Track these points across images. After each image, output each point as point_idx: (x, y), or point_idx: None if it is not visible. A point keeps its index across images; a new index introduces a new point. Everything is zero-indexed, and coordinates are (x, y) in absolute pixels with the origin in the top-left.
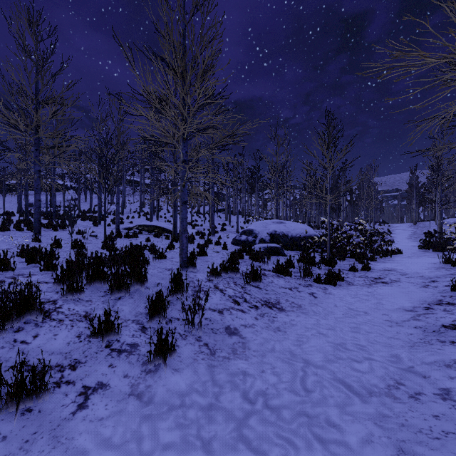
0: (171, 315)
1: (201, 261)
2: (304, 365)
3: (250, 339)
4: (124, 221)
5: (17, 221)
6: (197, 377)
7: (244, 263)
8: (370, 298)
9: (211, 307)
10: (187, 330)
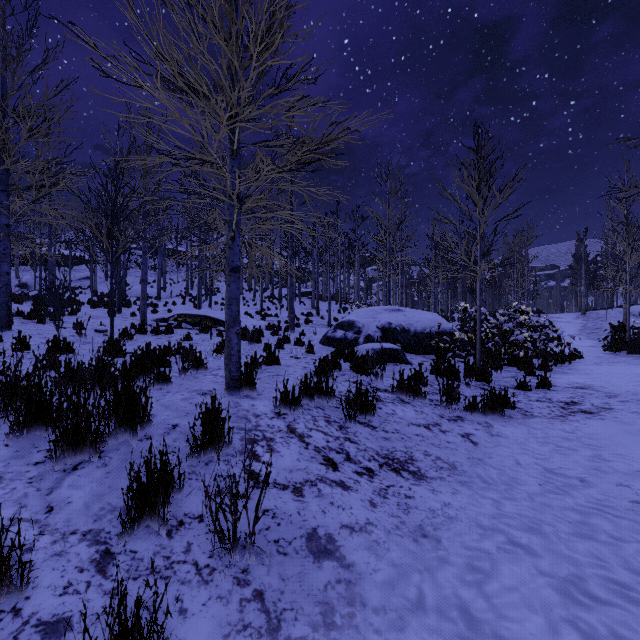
0: (185, 509)
1: (267, 374)
2: None
3: (364, 570)
4: (159, 309)
5: None
6: None
7: (341, 377)
8: (577, 446)
9: (279, 479)
10: (217, 553)
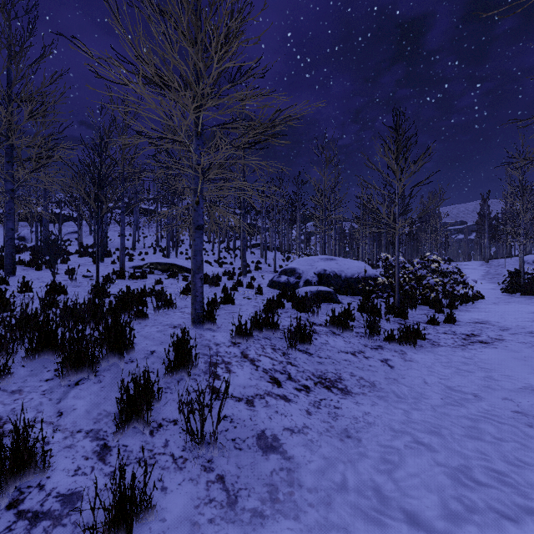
0: (163, 415)
1: (225, 311)
2: (410, 531)
3: (301, 461)
4: (134, 258)
5: None
6: None
7: (285, 314)
8: (473, 369)
9: (235, 393)
10: (188, 447)
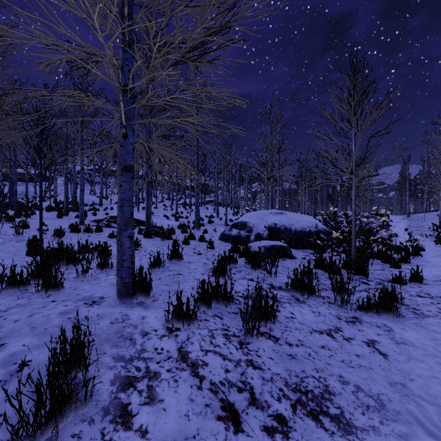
0: None
1: (169, 273)
2: None
3: None
4: (99, 212)
5: None
6: None
7: (238, 274)
8: None
9: None
10: None
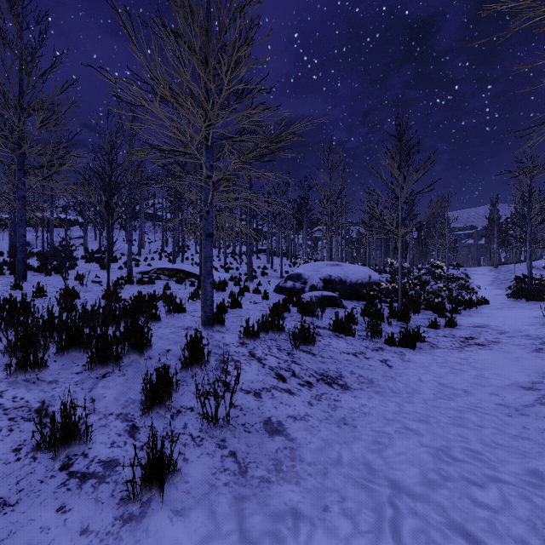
0: (181, 403)
1: (233, 315)
2: (392, 494)
3: (302, 442)
4: (140, 263)
5: (1, 263)
6: (213, 526)
7: (290, 318)
8: (467, 368)
9: (244, 386)
10: (204, 429)
